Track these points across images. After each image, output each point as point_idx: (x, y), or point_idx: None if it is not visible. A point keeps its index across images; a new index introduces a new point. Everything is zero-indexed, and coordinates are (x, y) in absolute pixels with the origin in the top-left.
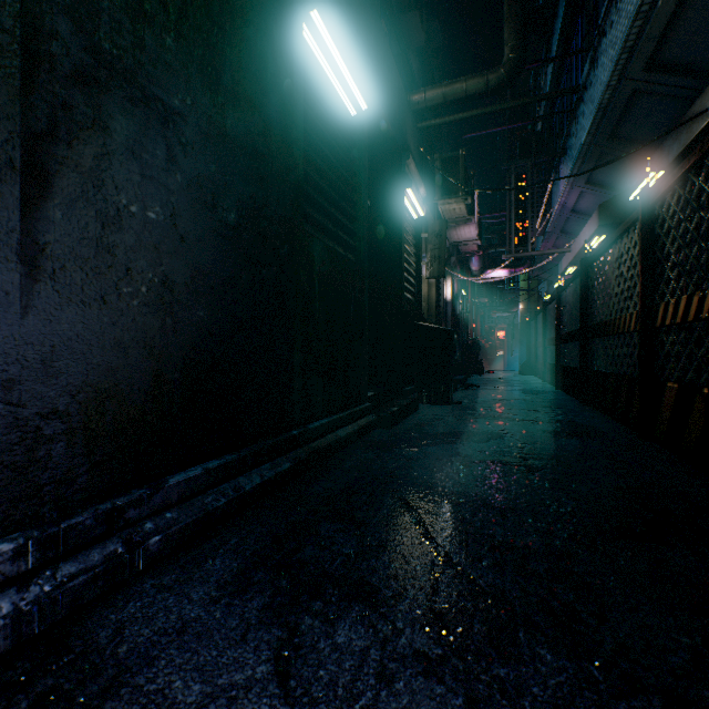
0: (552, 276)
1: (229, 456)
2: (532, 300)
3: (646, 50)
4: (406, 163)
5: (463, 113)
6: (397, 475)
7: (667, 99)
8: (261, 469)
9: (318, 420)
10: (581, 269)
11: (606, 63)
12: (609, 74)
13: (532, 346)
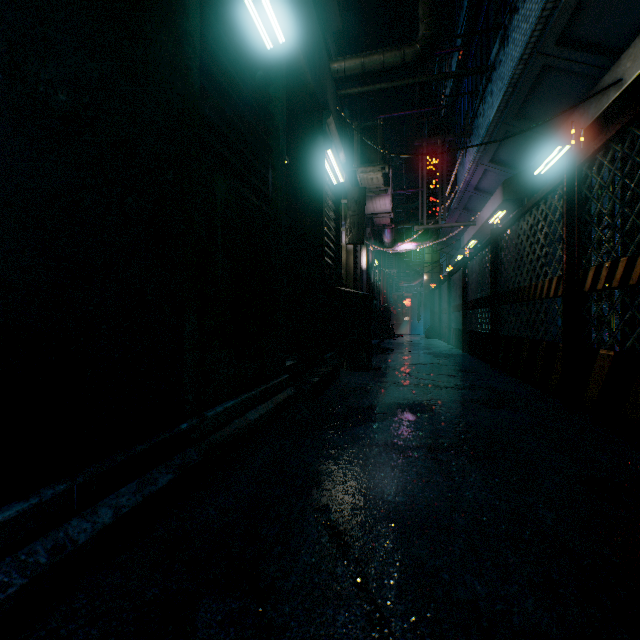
0: (452, 250)
1: (50, 490)
2: (435, 272)
3: (561, 21)
4: (326, 122)
5: (381, 84)
6: (321, 477)
7: (572, 77)
8: (119, 494)
9: (221, 403)
10: (490, 239)
11: (518, 38)
12: (523, 47)
13: (436, 312)
